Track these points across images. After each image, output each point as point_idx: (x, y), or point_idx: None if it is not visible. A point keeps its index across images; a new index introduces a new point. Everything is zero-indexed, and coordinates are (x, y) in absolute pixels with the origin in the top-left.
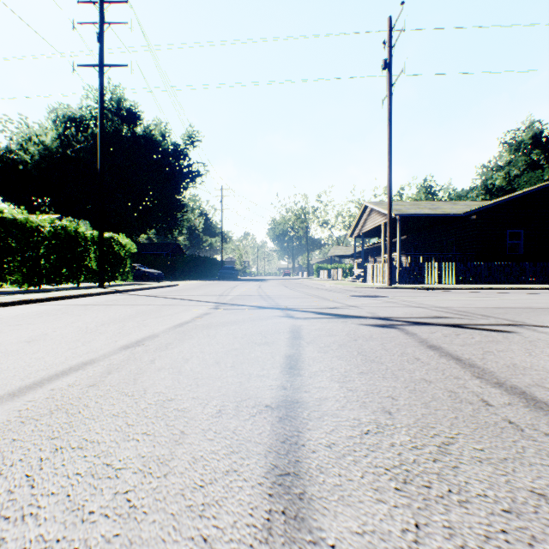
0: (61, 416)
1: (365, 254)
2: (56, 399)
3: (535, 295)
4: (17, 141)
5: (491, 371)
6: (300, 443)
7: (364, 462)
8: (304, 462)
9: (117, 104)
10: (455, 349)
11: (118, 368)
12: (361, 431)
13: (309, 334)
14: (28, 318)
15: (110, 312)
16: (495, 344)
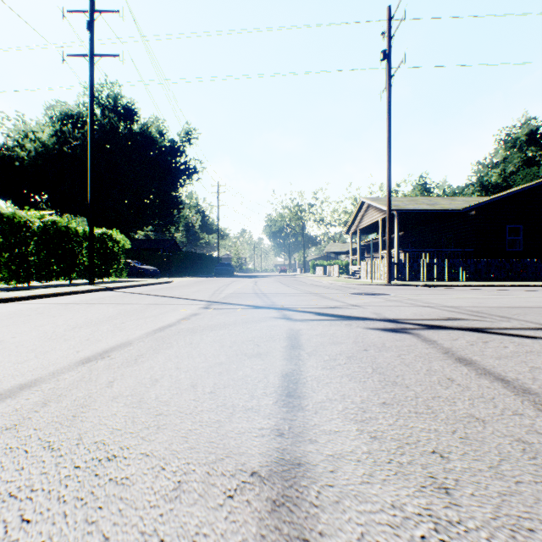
0: None
1: (361, 250)
2: None
3: None
4: (13, 138)
5: None
6: None
7: None
8: None
9: (113, 101)
10: (492, 364)
11: (61, 395)
12: (412, 541)
13: (309, 342)
14: None
15: (89, 313)
16: (537, 356)
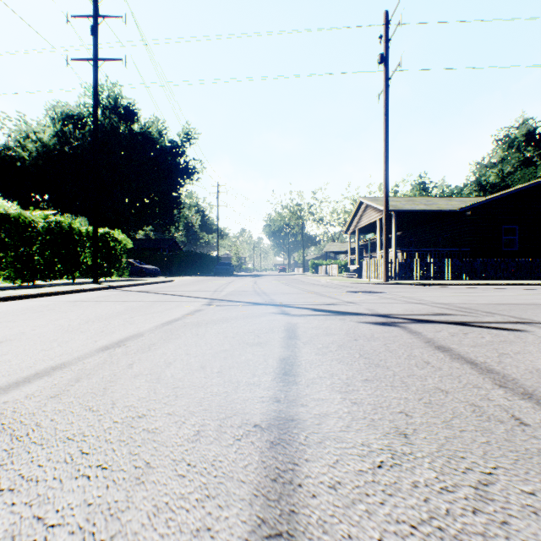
0: (2, 440)
1: (360, 250)
2: (4, 415)
3: (534, 291)
4: (15, 138)
5: (514, 377)
6: (296, 483)
7: (381, 514)
8: (301, 514)
9: (114, 101)
10: (466, 351)
11: (90, 374)
12: (373, 464)
13: (305, 333)
14: (11, 315)
15: (98, 309)
16: (509, 345)
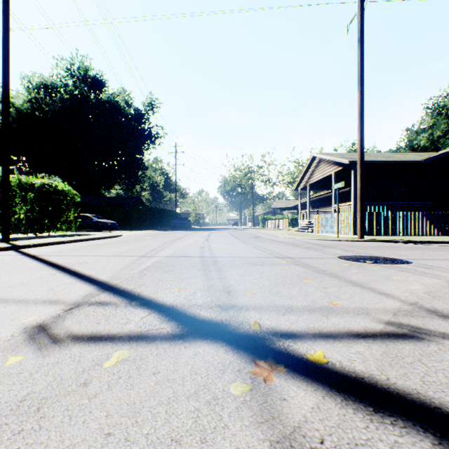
0: None
1: (305, 206)
2: None
3: None
4: None
5: None
6: None
7: None
8: None
9: (84, 72)
10: None
11: None
12: None
13: None
14: None
15: None
16: None
